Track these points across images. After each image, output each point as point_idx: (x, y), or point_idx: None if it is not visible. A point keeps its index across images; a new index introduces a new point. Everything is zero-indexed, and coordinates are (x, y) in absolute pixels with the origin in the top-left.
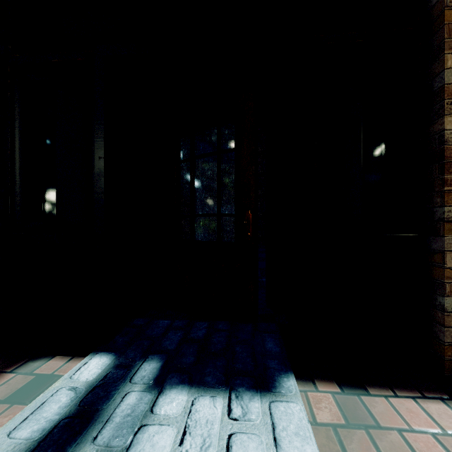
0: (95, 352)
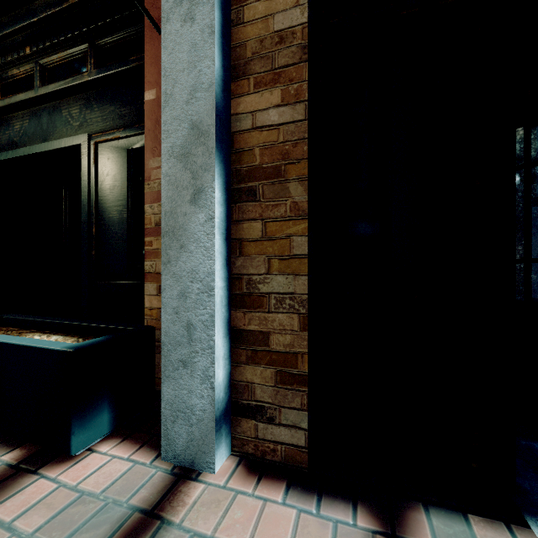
0: (531, 517)
